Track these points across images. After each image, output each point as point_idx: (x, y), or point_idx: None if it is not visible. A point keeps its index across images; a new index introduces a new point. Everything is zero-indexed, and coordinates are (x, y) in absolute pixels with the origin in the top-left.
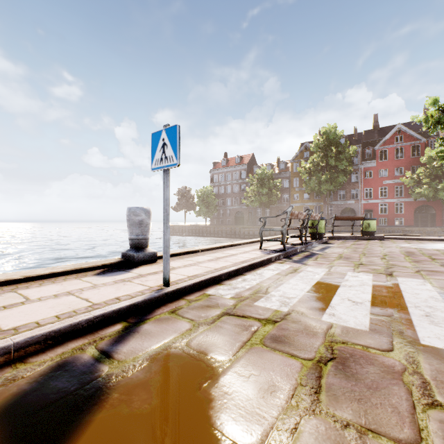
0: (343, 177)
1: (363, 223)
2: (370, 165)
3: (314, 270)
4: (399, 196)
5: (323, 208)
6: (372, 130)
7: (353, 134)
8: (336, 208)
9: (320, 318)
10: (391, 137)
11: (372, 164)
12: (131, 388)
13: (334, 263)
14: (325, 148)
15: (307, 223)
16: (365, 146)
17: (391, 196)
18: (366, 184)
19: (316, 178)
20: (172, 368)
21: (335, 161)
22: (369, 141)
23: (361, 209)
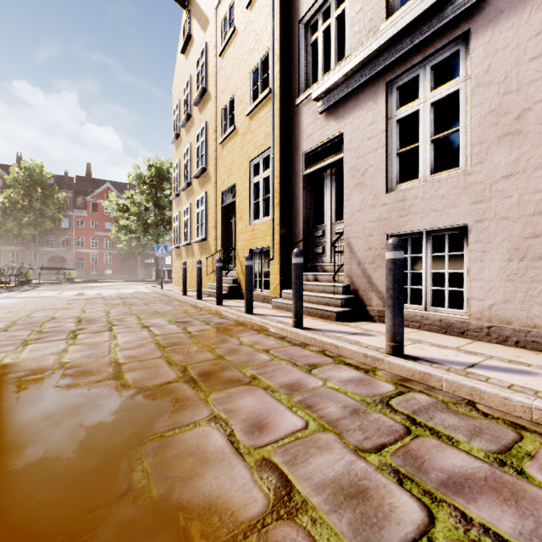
0: (52, 224)
1: (66, 272)
2: (83, 214)
3: (32, 293)
4: (109, 248)
5: (25, 254)
6: (85, 178)
7: (64, 177)
8: (44, 255)
9: (39, 296)
10: (102, 193)
11: (84, 213)
12: (1, 301)
13: (42, 291)
14: (29, 186)
15: (20, 272)
16: (78, 192)
17: (102, 247)
18: (79, 233)
19: (14, 218)
20: (6, 300)
21: (42, 204)
22: (82, 189)
23: (73, 257)
